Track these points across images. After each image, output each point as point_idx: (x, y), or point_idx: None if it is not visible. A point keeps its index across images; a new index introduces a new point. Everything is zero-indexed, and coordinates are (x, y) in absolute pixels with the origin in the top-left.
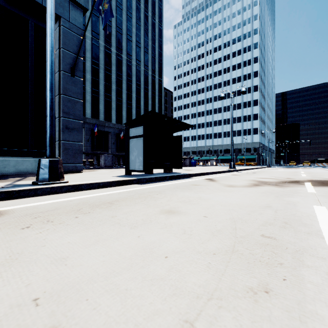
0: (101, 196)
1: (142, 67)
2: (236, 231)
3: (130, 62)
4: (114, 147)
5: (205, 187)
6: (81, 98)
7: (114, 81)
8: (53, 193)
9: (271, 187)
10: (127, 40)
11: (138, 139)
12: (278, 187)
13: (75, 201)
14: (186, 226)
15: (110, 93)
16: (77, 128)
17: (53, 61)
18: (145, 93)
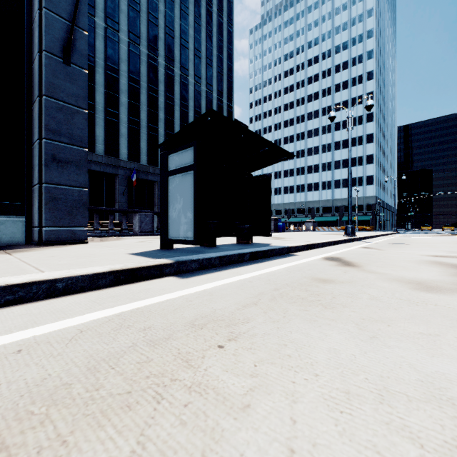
0: None
1: (204, 87)
2: None
3: (186, 79)
4: None
5: (361, 291)
6: (84, 105)
7: (161, 106)
8: None
9: None
10: (181, 47)
11: (185, 174)
12: None
13: None
14: None
15: (156, 124)
16: (77, 162)
17: None
18: None
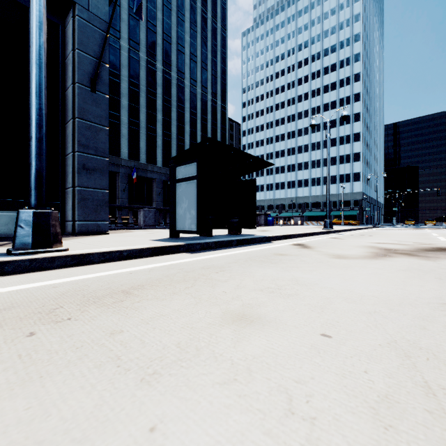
0: (117, 276)
1: (199, 90)
2: (439, 402)
3: (183, 82)
4: (160, 199)
5: (298, 258)
6: (106, 124)
7: (159, 108)
8: (35, 270)
9: (412, 260)
10: (178, 52)
11: (189, 182)
12: (422, 259)
13: (63, 286)
14: (288, 376)
15: (154, 125)
16: (100, 169)
17: (41, 45)
18: (203, 125)
